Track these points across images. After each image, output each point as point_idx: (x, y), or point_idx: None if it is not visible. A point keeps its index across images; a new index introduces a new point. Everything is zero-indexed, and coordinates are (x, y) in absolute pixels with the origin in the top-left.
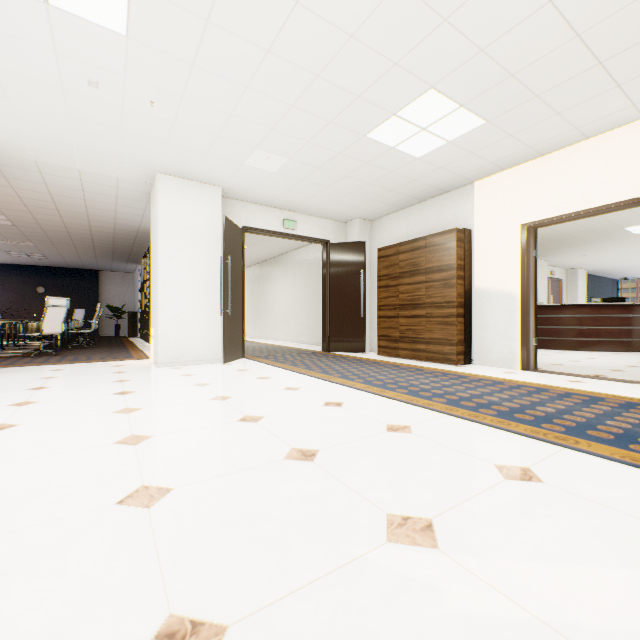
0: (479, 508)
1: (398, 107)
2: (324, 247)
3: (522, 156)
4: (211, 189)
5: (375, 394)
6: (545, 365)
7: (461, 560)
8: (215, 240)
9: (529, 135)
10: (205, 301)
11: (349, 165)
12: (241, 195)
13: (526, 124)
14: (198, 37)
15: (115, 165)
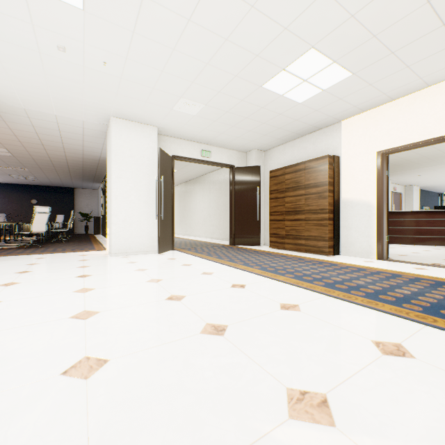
0: (365, 383)
1: (286, 63)
2: (231, 170)
3: (378, 101)
4: (149, 128)
5: (269, 278)
6: (394, 256)
7: (358, 440)
8: (152, 165)
9: (384, 84)
10: (145, 209)
11: (249, 109)
12: (171, 133)
13: (383, 75)
14: (136, 9)
15: (80, 111)
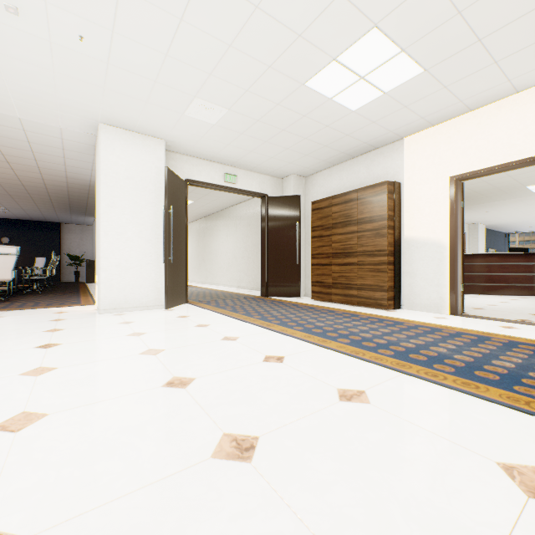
0: None
1: (339, 50)
2: (262, 200)
3: (452, 111)
4: (154, 141)
5: (317, 345)
6: (469, 309)
7: None
8: (158, 190)
9: (463, 87)
10: (148, 249)
11: (287, 118)
12: (184, 149)
13: (462, 74)
14: None
15: (55, 113)
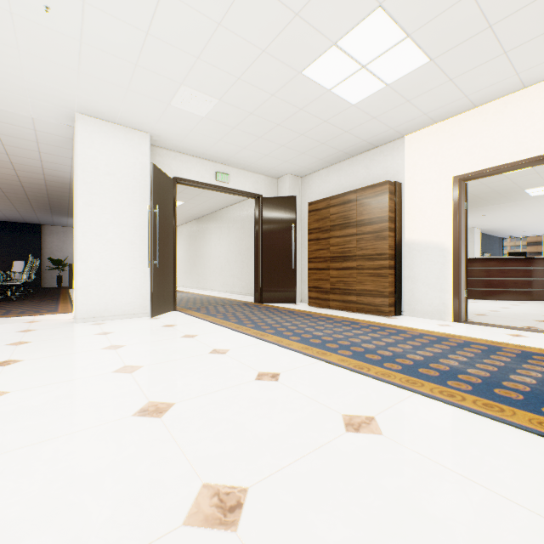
0: None
1: (339, 33)
2: (256, 201)
3: (456, 107)
4: (138, 135)
5: (316, 358)
6: (471, 316)
7: None
8: (142, 188)
9: (469, 80)
10: (131, 252)
11: (282, 111)
12: (171, 144)
13: (470, 65)
14: None
15: (24, 100)
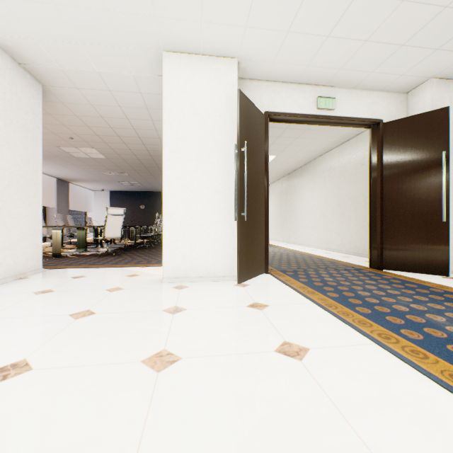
0: None
1: None
2: (373, 130)
3: None
4: (224, 63)
5: None
6: None
7: None
8: (229, 126)
9: None
10: (217, 203)
11: None
12: (262, 69)
13: None
14: None
15: (119, 52)
